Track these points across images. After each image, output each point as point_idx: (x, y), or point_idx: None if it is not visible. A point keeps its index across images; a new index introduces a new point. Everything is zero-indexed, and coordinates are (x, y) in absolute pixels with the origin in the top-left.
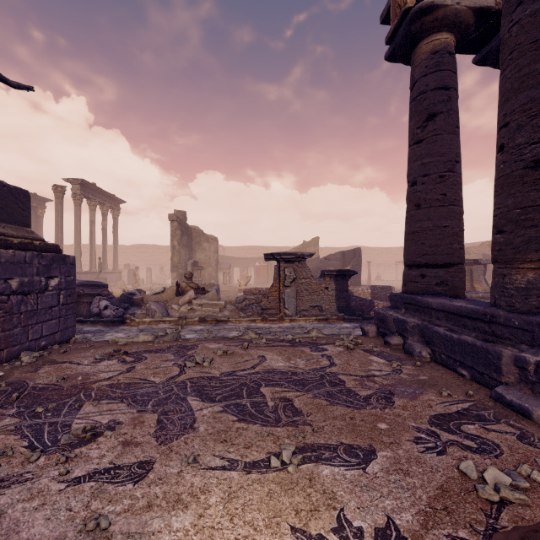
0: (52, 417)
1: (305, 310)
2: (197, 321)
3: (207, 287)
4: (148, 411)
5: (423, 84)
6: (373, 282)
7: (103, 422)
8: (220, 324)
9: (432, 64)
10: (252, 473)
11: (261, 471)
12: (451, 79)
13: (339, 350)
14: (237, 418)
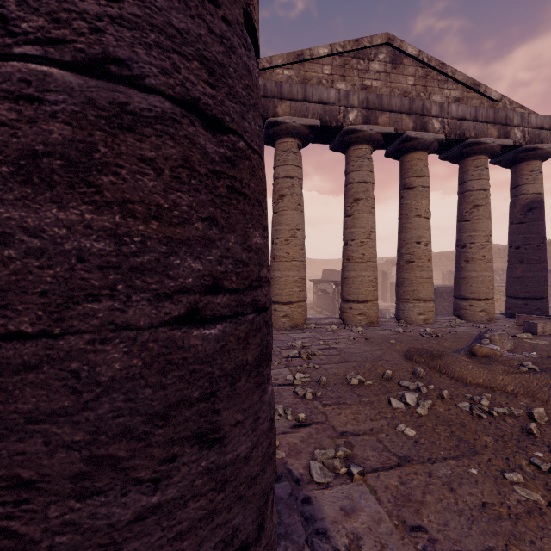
0: None
1: None
2: None
3: None
4: None
5: None
6: None
7: None
8: None
9: None
10: None
11: None
12: None
13: None
14: None
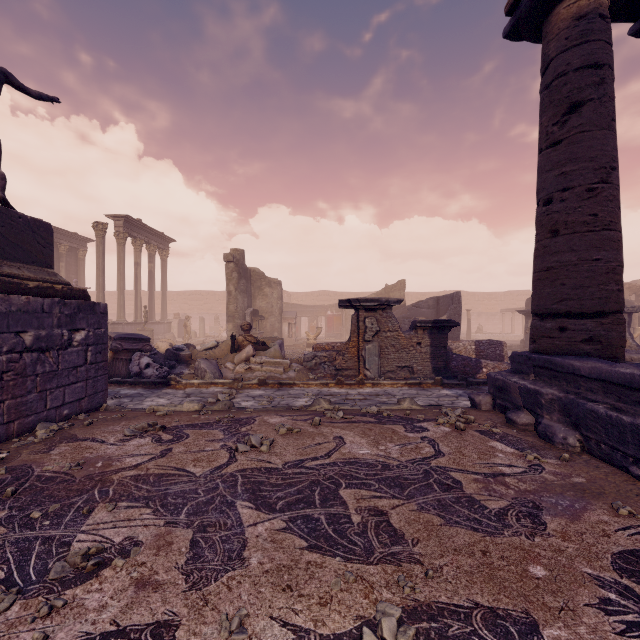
0: (50, 527)
1: (390, 372)
2: (255, 383)
3: (269, 341)
4: (179, 523)
5: (563, 63)
6: (473, 335)
7: (115, 540)
8: (284, 388)
9: (576, 34)
10: None
11: None
12: (605, 53)
13: (445, 431)
14: (307, 542)
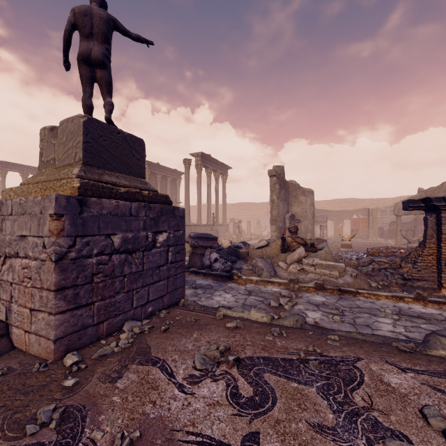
0: None
1: None
2: (312, 287)
3: (315, 242)
4: None
5: None
6: None
7: None
8: (346, 296)
9: None
10: None
11: None
12: None
13: None
14: None
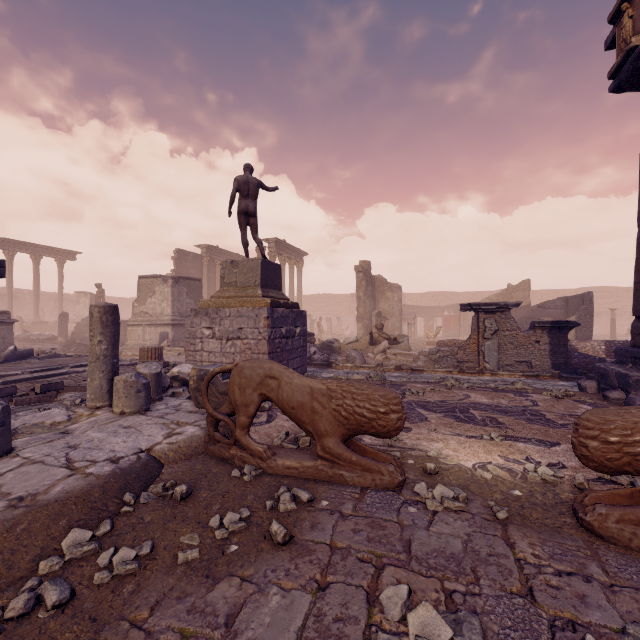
0: None
1: (509, 366)
2: (393, 368)
3: (398, 338)
4: None
5: None
6: (621, 337)
7: None
8: (416, 373)
9: None
10: (472, 439)
11: (477, 439)
12: None
13: (545, 398)
14: (455, 420)
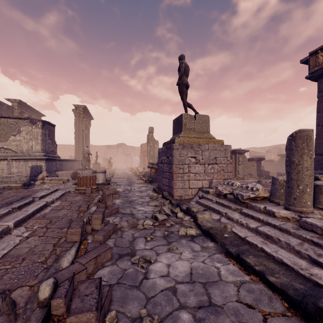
0: None
1: (245, 175)
2: None
3: None
4: None
5: None
6: None
7: None
8: None
9: None
10: None
11: None
12: None
13: None
14: None
